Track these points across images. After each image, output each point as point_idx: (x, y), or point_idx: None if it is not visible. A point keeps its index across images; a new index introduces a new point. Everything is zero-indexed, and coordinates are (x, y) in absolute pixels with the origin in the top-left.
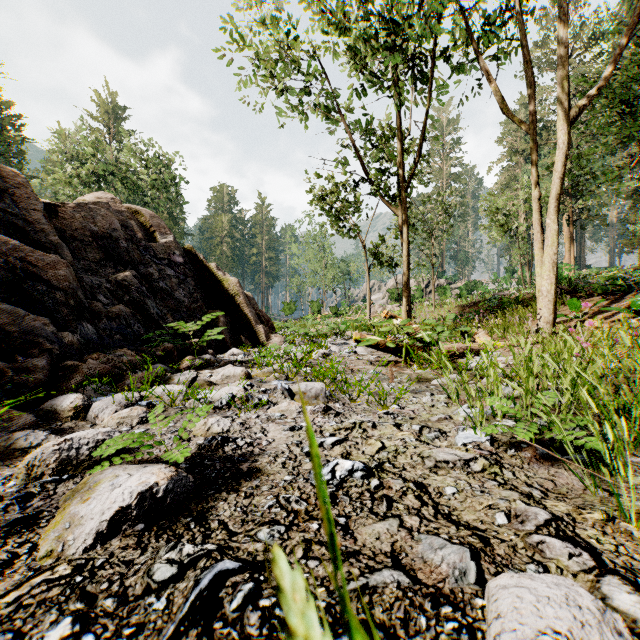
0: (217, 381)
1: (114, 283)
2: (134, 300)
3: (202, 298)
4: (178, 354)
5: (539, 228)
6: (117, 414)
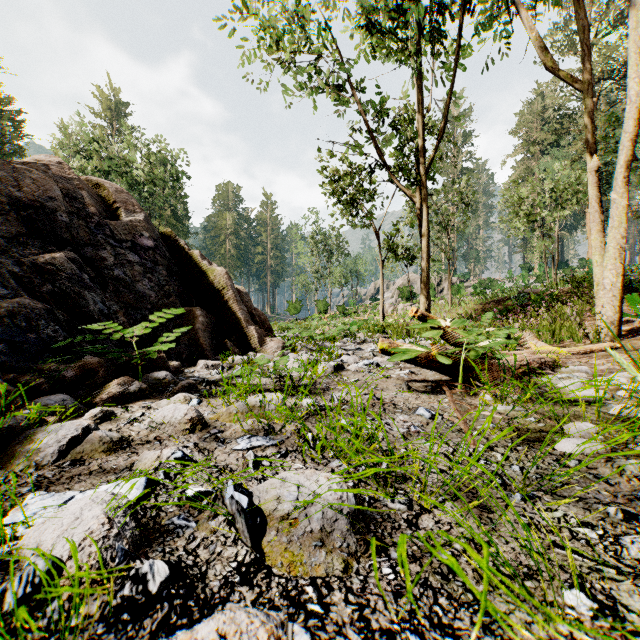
0: (137, 435)
1: (29, 266)
2: (63, 292)
3: (177, 292)
4: (112, 372)
5: (597, 207)
6: None
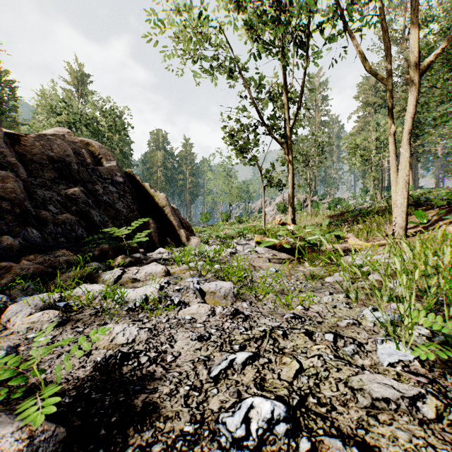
0: (141, 278)
1: (64, 196)
2: (81, 210)
3: (137, 209)
4: (113, 253)
5: (394, 156)
6: (28, 318)
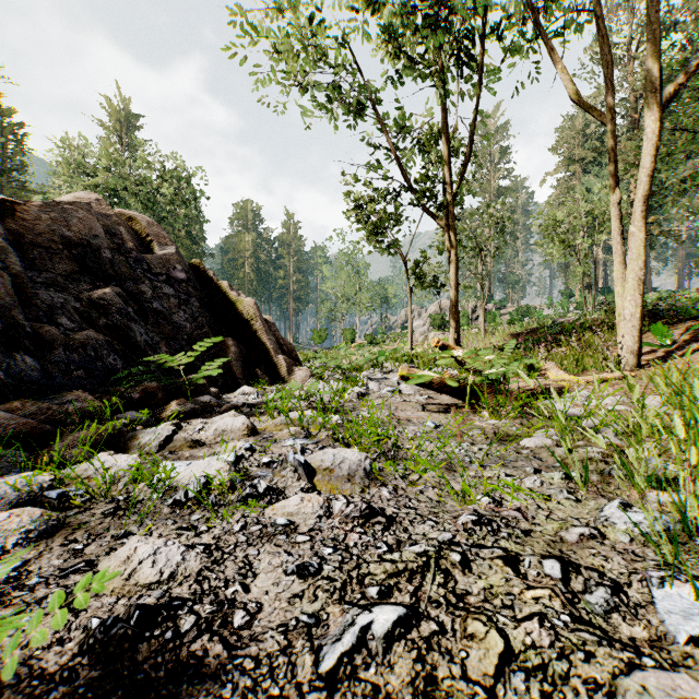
0: (207, 438)
1: (86, 302)
2: (114, 324)
3: (209, 323)
4: (166, 395)
5: (620, 238)
6: None
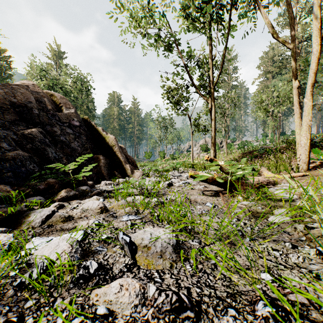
0: (76, 214)
1: (20, 135)
2: (37, 148)
3: (91, 148)
4: (61, 186)
5: (298, 105)
6: None
